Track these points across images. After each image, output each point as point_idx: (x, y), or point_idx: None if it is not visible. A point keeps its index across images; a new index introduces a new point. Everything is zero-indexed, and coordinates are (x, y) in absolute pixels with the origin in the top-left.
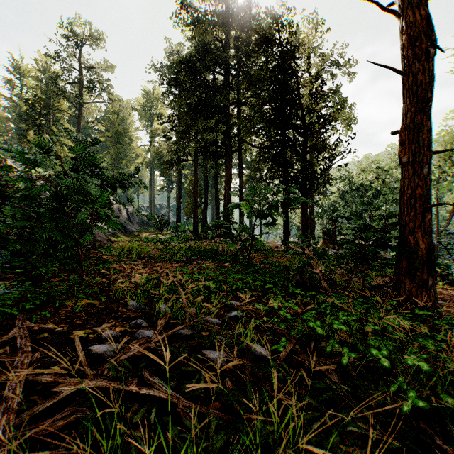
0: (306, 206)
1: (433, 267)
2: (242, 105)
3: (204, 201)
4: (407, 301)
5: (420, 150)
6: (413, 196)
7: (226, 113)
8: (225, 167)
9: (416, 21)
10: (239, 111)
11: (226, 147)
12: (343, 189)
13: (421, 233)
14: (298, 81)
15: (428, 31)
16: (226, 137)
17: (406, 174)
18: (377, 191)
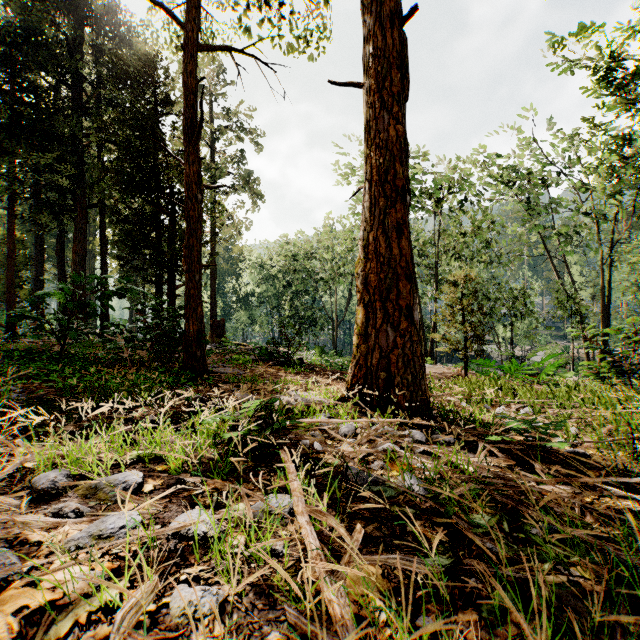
0: (172, 294)
1: (203, 344)
2: (106, 141)
3: (37, 275)
4: (183, 368)
5: (193, 263)
6: (189, 295)
7: (76, 148)
8: (74, 227)
9: (191, 174)
10: (101, 149)
11: (76, 198)
12: (262, 274)
13: (193, 321)
14: (165, 151)
15: (200, 182)
16: (77, 184)
17: (186, 279)
18: (292, 280)
